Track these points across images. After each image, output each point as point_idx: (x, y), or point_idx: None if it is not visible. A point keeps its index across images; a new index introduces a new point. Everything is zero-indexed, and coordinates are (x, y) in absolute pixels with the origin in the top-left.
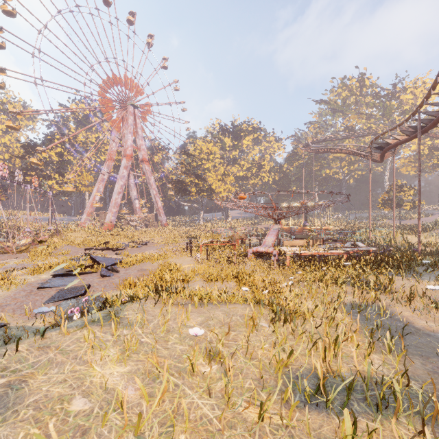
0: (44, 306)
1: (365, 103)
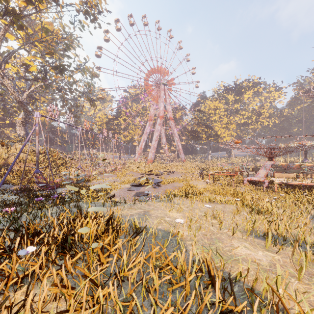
0: (133, 198)
1: None
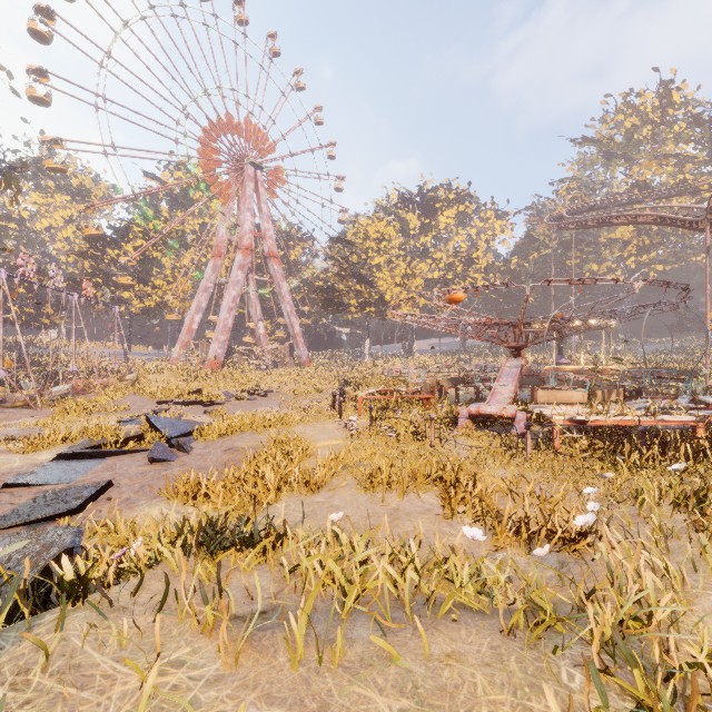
0: None
1: (672, 137)
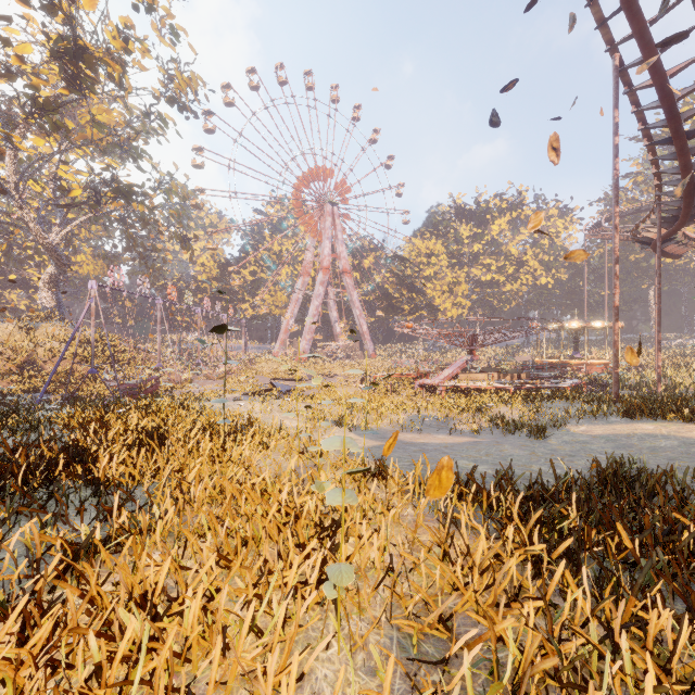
0: None
1: None
